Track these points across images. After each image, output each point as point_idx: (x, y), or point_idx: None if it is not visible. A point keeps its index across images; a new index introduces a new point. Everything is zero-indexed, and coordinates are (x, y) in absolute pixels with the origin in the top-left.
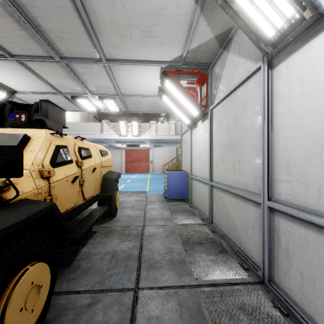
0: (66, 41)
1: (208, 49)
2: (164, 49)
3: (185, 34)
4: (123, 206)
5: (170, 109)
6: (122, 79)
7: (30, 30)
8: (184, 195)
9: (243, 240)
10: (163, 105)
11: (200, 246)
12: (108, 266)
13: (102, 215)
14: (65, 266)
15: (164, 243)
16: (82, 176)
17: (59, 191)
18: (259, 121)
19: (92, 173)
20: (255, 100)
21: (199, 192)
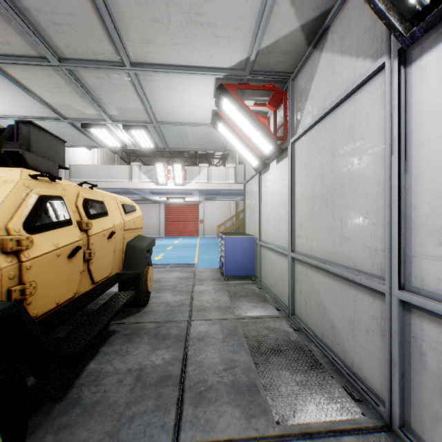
0: (65, 30)
1: (289, 48)
2: (221, 47)
3: (255, 20)
4: (160, 288)
5: (228, 145)
6: (157, 97)
7: (3, 7)
8: (249, 270)
9: (348, 349)
10: (218, 138)
11: (278, 357)
12: (128, 398)
13: (122, 307)
14: (56, 398)
15: (221, 352)
16: (89, 247)
17: (42, 274)
18: (380, 156)
19: (107, 241)
20: (372, 123)
21: (273, 266)
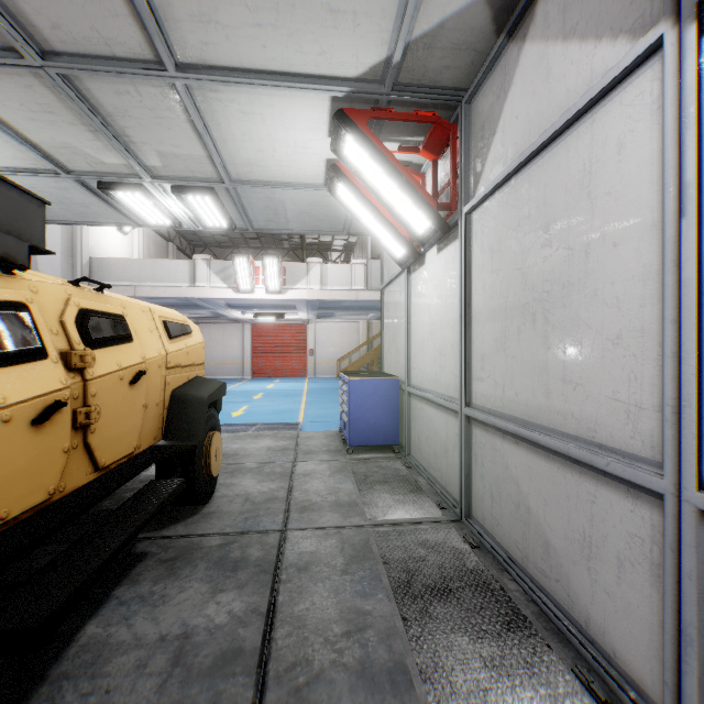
0: None
1: (463, 40)
2: (340, 35)
3: None
4: (236, 468)
5: (355, 225)
6: (228, 133)
7: None
8: (389, 435)
9: (579, 593)
10: (337, 212)
11: (446, 604)
12: None
13: (156, 512)
14: None
15: (340, 595)
16: (88, 401)
17: None
18: (649, 225)
19: (130, 389)
20: (630, 161)
21: (431, 430)
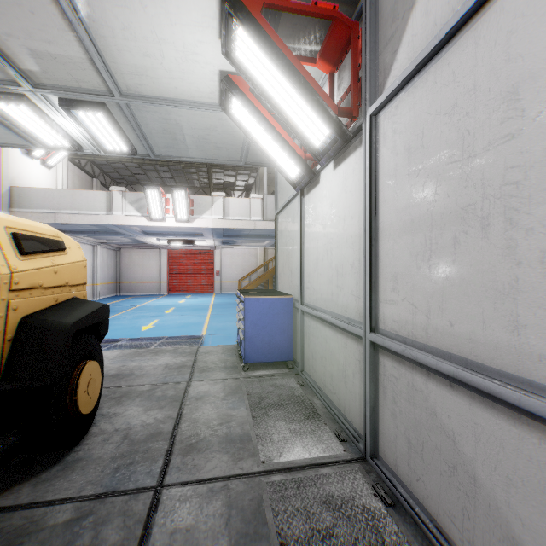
0: None
1: None
2: None
3: None
4: (125, 392)
5: (251, 154)
6: (105, 26)
7: None
8: (283, 351)
9: None
10: (234, 139)
11: None
12: None
13: None
14: None
15: None
16: None
17: None
18: None
19: None
20: None
21: (326, 350)
